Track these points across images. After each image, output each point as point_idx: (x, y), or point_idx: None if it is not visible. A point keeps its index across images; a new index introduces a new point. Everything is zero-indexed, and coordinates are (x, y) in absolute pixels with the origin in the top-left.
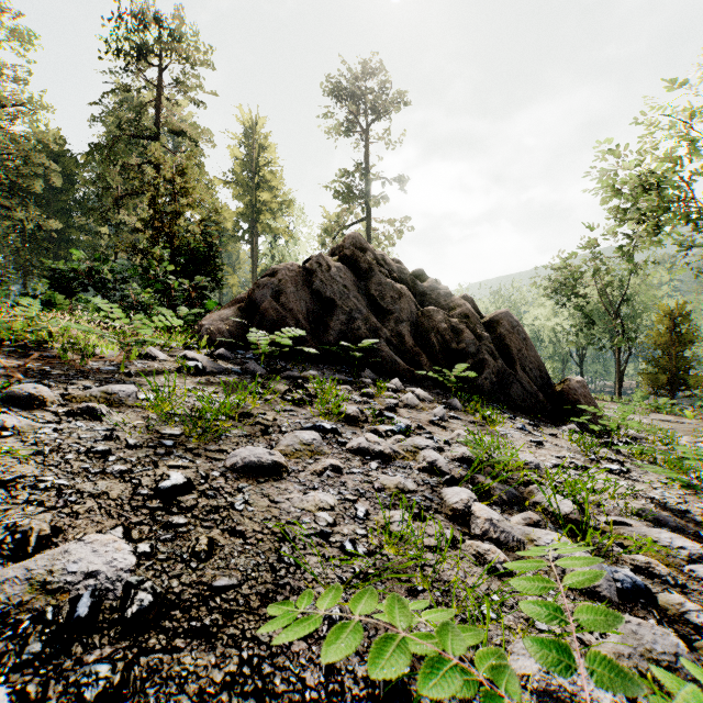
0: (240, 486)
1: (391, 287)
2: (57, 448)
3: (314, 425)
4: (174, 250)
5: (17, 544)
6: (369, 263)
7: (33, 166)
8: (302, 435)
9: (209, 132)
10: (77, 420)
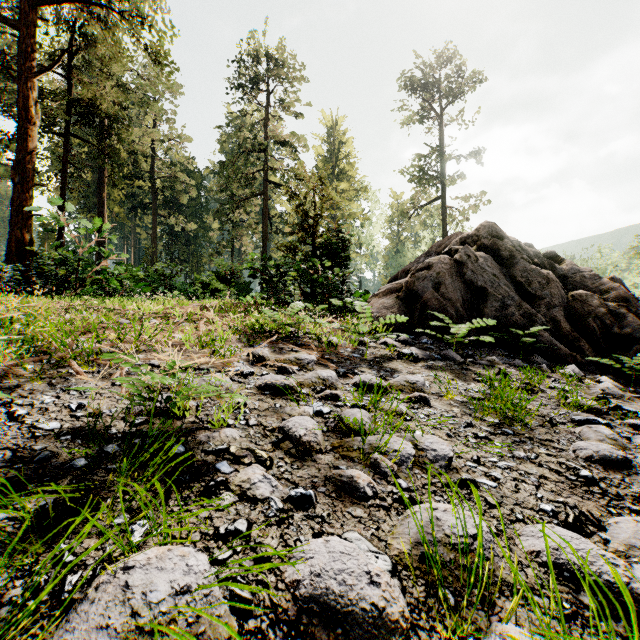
0: (617, 477)
1: (537, 273)
2: (452, 432)
3: (588, 419)
4: (314, 247)
5: (583, 516)
6: (509, 250)
7: (178, 183)
8: (600, 430)
9: (304, 138)
10: (421, 406)
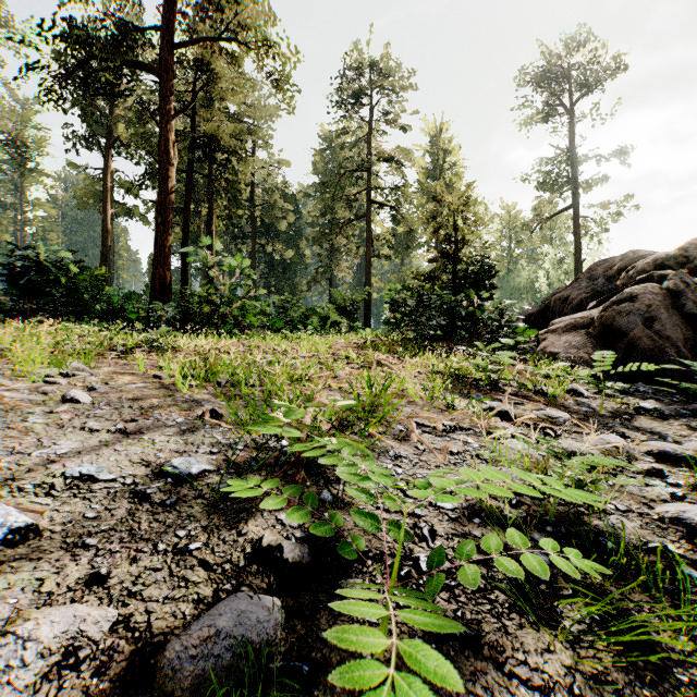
0: None
1: None
2: None
3: None
4: (455, 275)
5: None
6: None
7: (276, 210)
8: None
9: (410, 151)
10: None
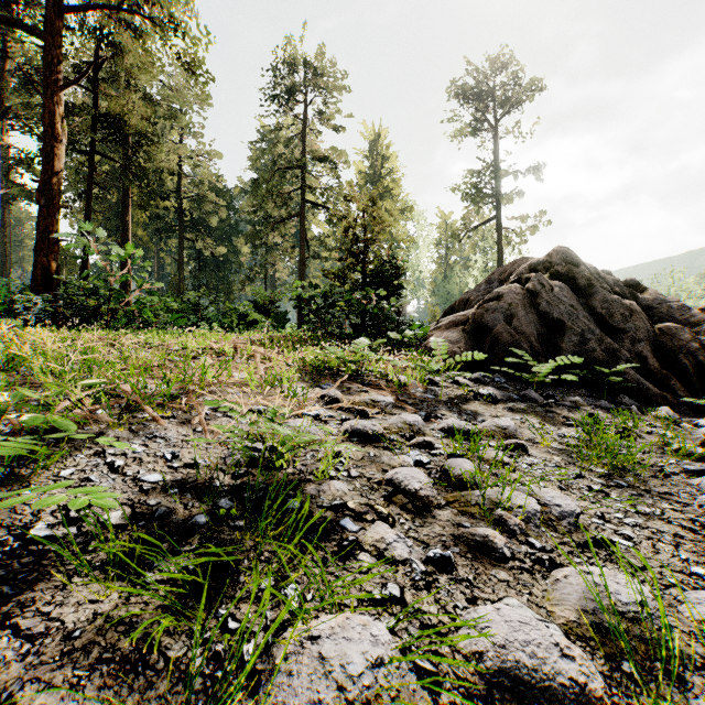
0: None
1: (619, 303)
2: (563, 484)
3: (703, 469)
4: (365, 274)
5: None
6: (586, 278)
7: (206, 204)
8: None
9: (345, 153)
10: (520, 455)
